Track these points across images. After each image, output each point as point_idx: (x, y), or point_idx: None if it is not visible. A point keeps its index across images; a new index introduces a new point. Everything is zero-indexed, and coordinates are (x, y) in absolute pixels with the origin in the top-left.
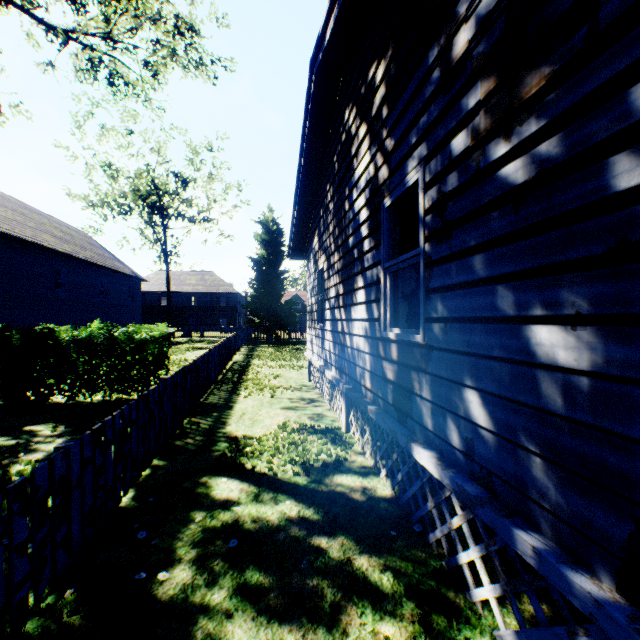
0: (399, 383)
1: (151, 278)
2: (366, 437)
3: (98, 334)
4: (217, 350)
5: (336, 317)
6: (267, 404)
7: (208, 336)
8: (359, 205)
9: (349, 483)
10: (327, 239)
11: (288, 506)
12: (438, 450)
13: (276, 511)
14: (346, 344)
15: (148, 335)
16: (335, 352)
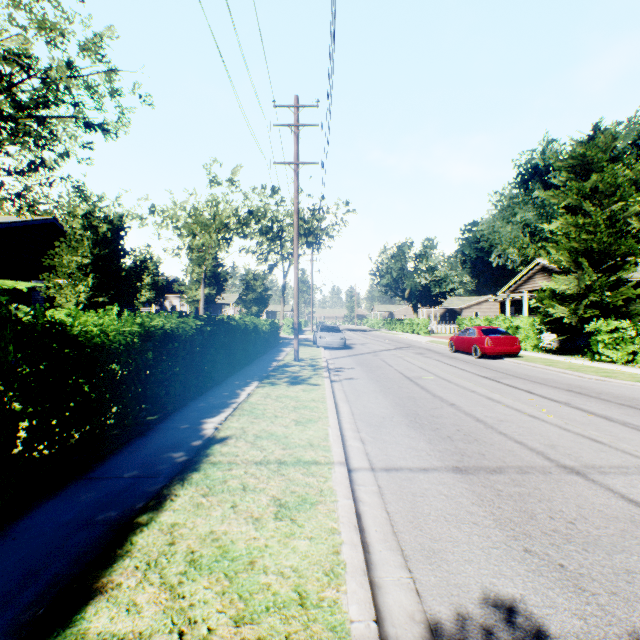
0: None
1: None
2: None
3: None
4: None
5: None
6: None
7: None
8: None
9: None
10: None
11: None
12: None
13: None
14: None
15: None
16: None
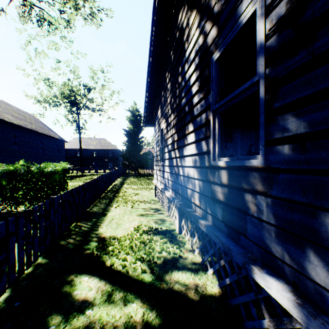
0: (230, 204)
1: (72, 141)
2: (195, 240)
3: (20, 168)
4: (101, 179)
5: (172, 156)
6: (128, 212)
7: (101, 172)
8: (190, 73)
9: (184, 280)
10: (166, 108)
11: (134, 308)
12: (289, 280)
13: (123, 314)
14: (179, 173)
15: (53, 169)
16: (171, 179)
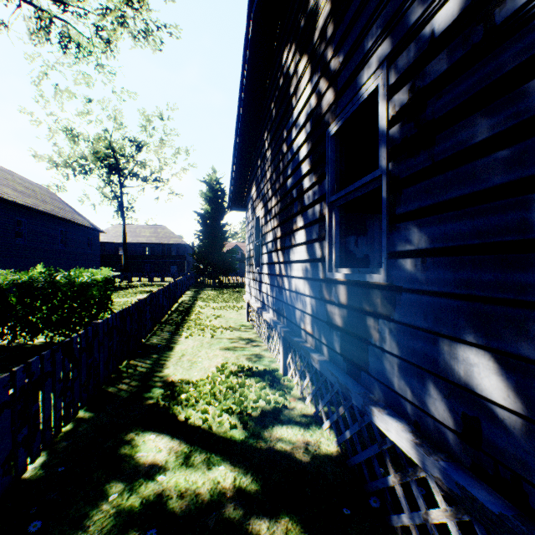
0: (349, 330)
1: (110, 231)
2: (306, 383)
3: (39, 278)
4: (162, 293)
5: (273, 260)
6: (207, 345)
7: (159, 281)
8: (298, 143)
9: (290, 437)
10: (264, 186)
11: (222, 472)
12: (411, 420)
13: (208, 480)
14: (284, 287)
15: (90, 279)
16: (272, 295)
